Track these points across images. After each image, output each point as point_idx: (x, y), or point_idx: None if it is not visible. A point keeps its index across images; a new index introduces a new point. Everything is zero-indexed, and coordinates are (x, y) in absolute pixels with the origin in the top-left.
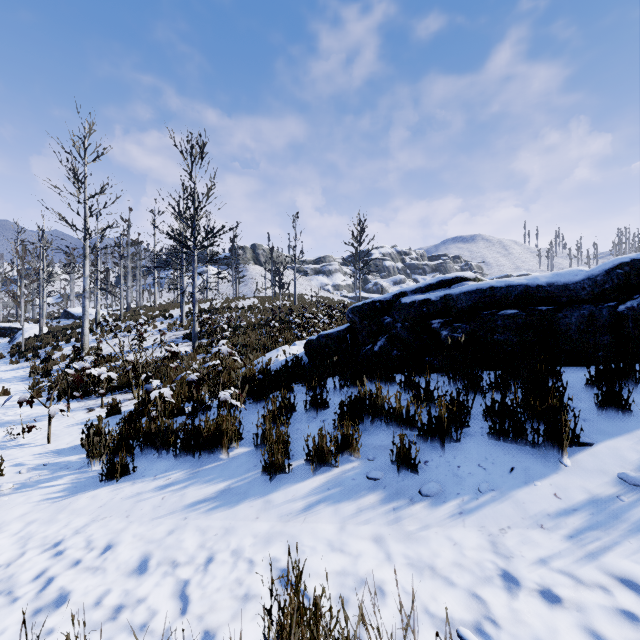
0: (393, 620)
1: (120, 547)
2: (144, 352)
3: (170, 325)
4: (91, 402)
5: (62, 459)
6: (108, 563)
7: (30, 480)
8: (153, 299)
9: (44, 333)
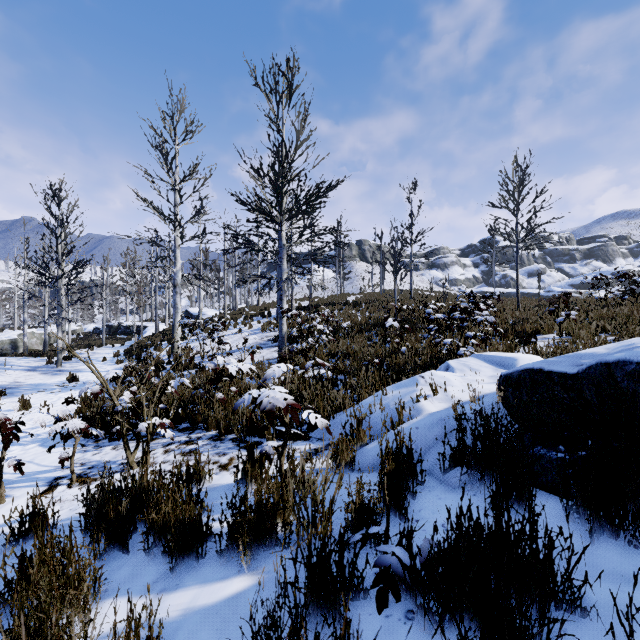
0: None
1: None
2: (228, 357)
3: (264, 324)
4: (88, 454)
5: None
6: None
7: None
8: (264, 299)
9: (160, 332)
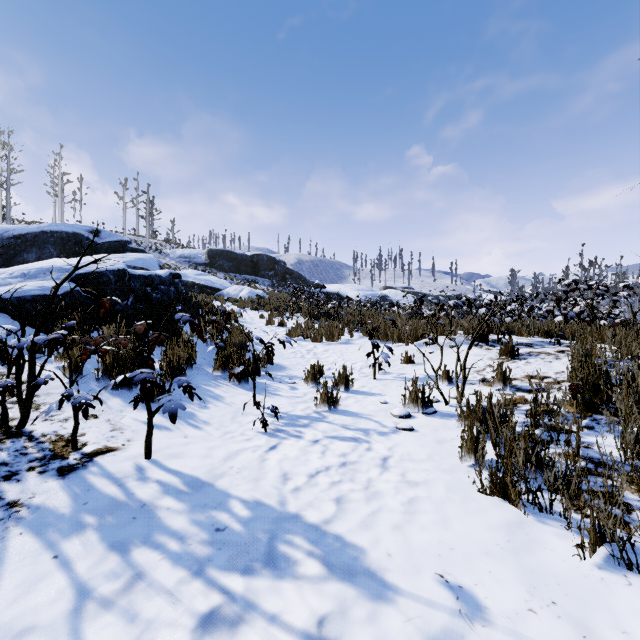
0: (279, 336)
1: (292, 351)
2: None
3: None
4: None
5: (270, 382)
6: (297, 350)
7: (294, 378)
8: None
9: None
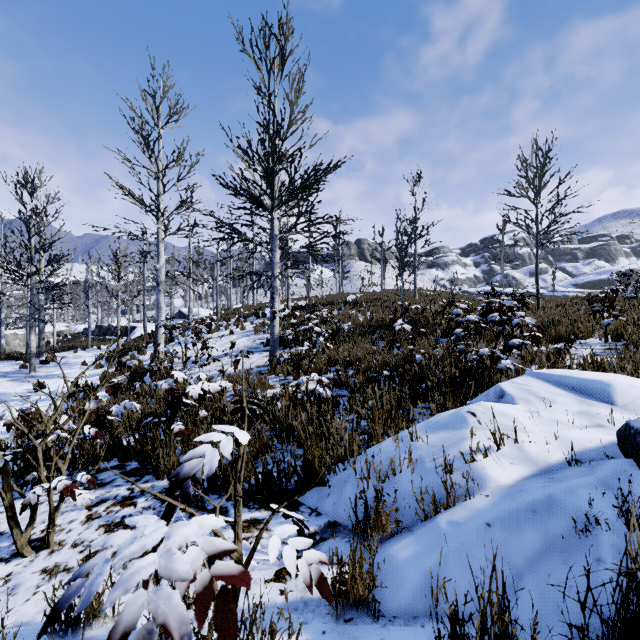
0: None
1: None
2: (214, 363)
3: (257, 326)
4: None
5: None
6: None
7: None
8: (261, 299)
9: (148, 333)
